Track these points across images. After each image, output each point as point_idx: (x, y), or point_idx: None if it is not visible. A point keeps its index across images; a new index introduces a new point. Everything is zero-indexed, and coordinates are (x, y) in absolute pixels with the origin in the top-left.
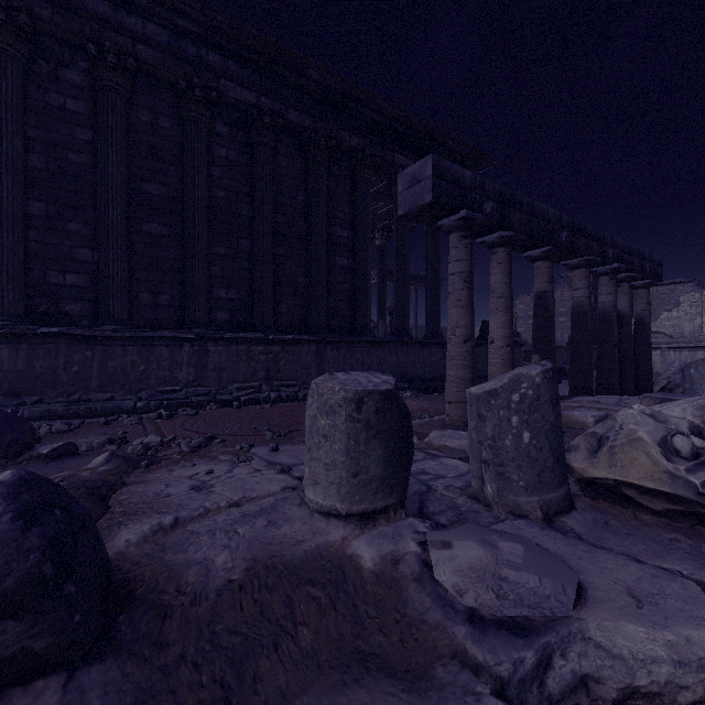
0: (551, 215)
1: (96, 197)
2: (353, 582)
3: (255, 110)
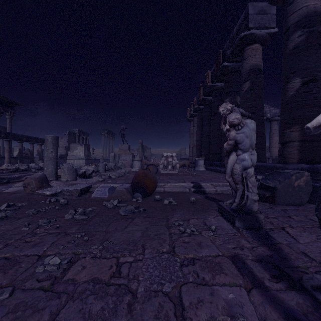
0: (21, 135)
1: None
2: None
3: None
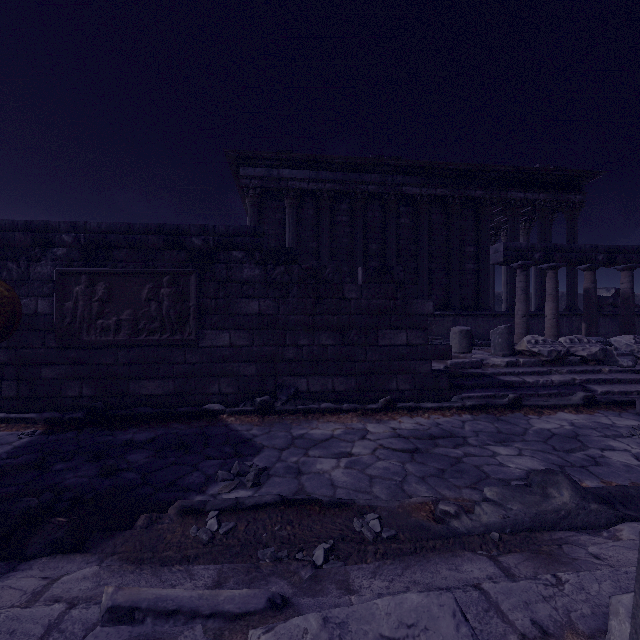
0: (588, 248)
1: (352, 255)
2: (458, 357)
3: (419, 197)
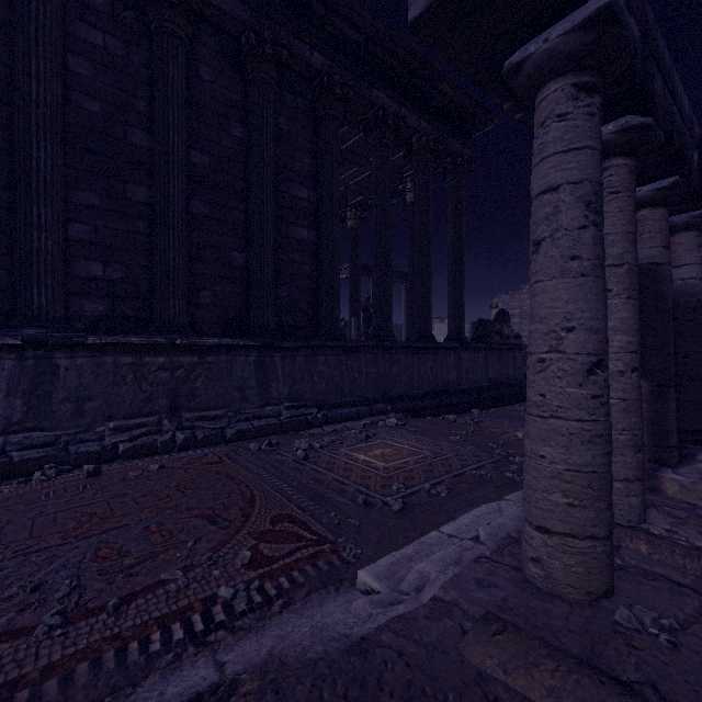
0: (686, 112)
1: None
2: None
3: None
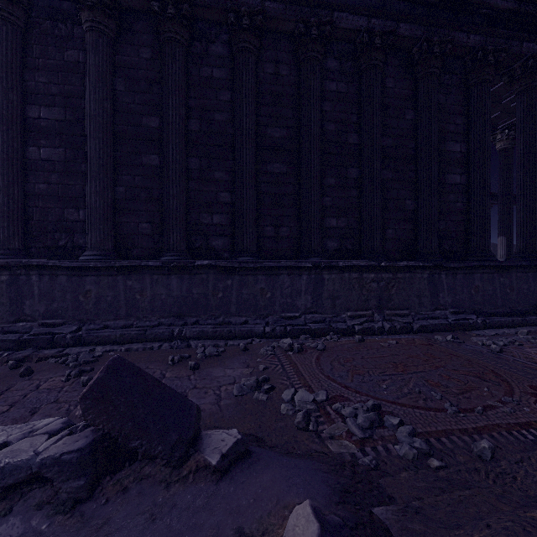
0: None
1: (233, 147)
2: None
3: (365, 34)
